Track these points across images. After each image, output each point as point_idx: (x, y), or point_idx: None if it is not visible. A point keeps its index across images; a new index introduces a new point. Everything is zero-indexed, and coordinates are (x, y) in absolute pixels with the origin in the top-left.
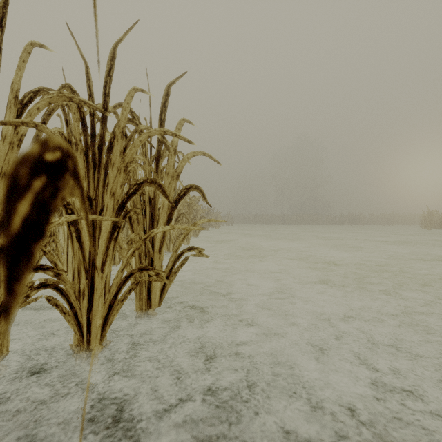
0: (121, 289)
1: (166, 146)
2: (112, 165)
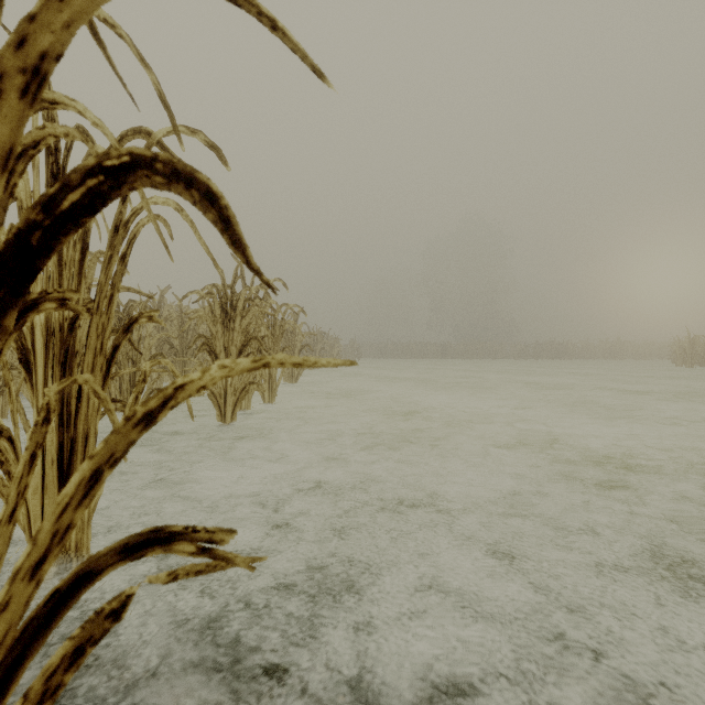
0: None
1: None
2: None
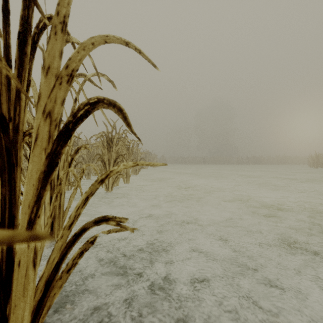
0: None
1: None
2: None
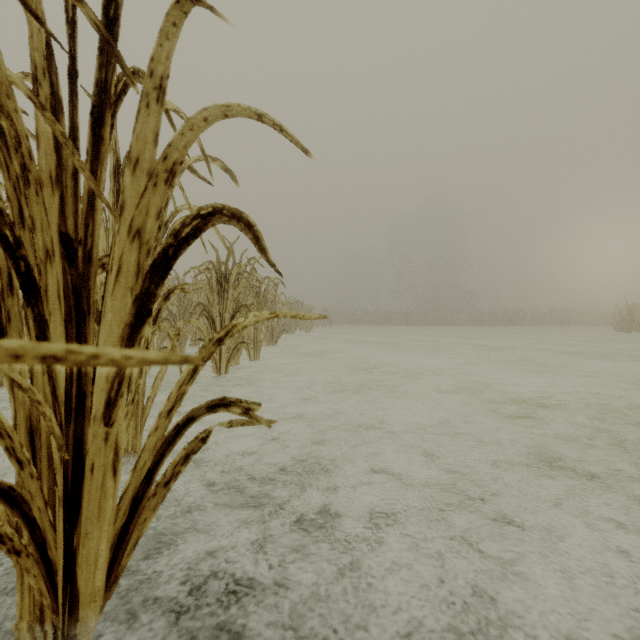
0: None
1: (119, 56)
2: None
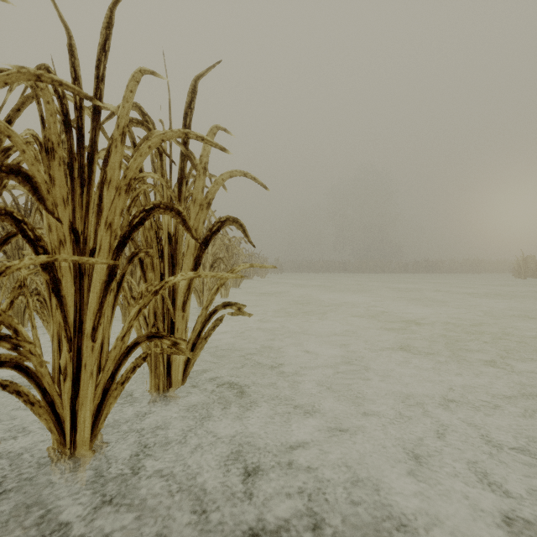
0: (122, 365)
1: (191, 161)
2: (107, 182)
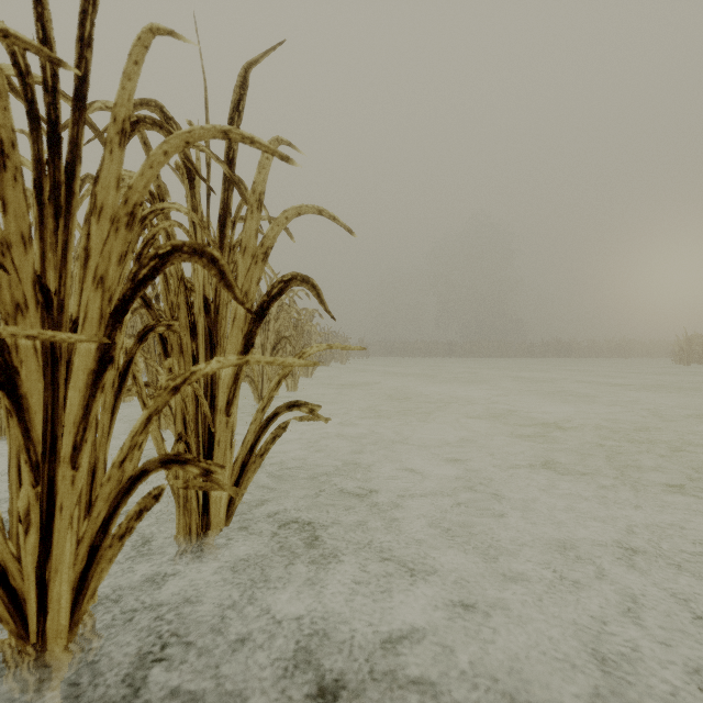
0: (120, 508)
1: (239, 189)
2: (97, 210)
